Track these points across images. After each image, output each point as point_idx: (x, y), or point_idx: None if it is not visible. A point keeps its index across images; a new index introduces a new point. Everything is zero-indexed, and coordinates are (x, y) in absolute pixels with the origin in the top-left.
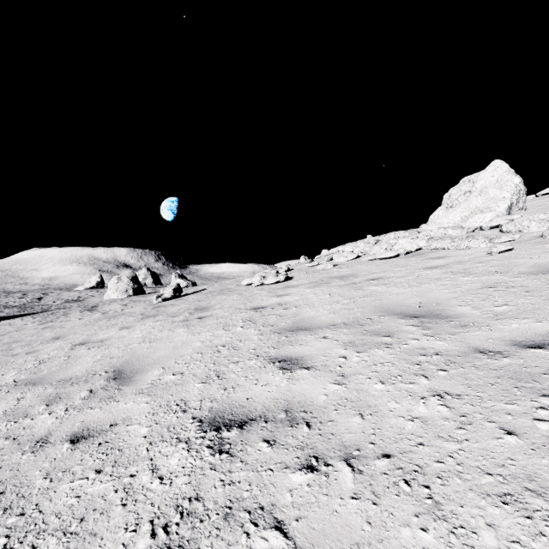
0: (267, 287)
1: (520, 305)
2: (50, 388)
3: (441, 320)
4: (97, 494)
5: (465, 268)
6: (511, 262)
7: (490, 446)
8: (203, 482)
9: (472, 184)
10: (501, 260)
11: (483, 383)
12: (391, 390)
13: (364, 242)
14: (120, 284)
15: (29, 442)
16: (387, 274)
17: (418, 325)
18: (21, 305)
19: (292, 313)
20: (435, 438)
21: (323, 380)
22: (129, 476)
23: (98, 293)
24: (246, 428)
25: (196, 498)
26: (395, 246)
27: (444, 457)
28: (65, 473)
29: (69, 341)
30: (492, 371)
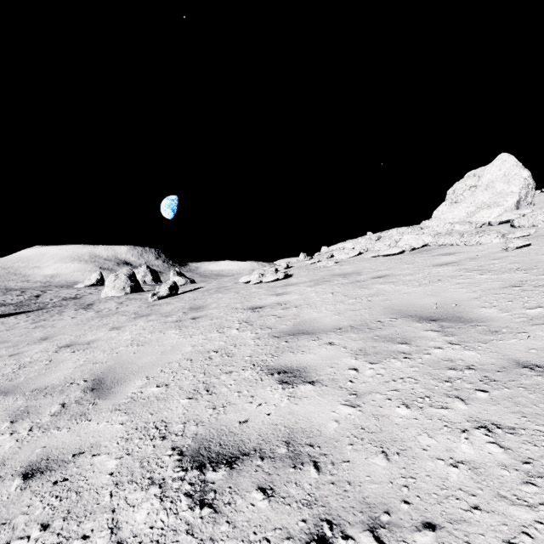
0: (265, 285)
1: None
2: (21, 399)
3: (465, 324)
4: None
5: (480, 264)
6: (532, 258)
7: None
8: None
9: (477, 178)
10: (519, 256)
11: (541, 411)
12: (420, 418)
13: (365, 238)
14: (117, 281)
15: None
16: (393, 271)
17: (438, 330)
18: (18, 303)
19: (292, 314)
20: (495, 499)
21: (332, 400)
22: (80, 538)
23: (96, 291)
24: (237, 467)
25: None
26: (399, 242)
27: (517, 534)
28: (3, 528)
29: (55, 343)
30: None
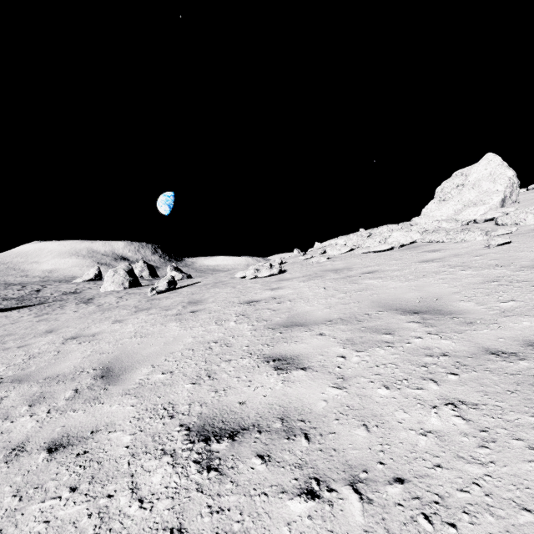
0: (260, 280)
1: (528, 301)
2: (35, 386)
3: (444, 316)
4: (68, 519)
5: (463, 261)
6: (511, 255)
7: (522, 471)
8: (188, 508)
9: (464, 177)
10: (500, 253)
11: (501, 390)
12: (397, 397)
13: (357, 235)
14: (116, 276)
15: (4, 449)
16: (382, 267)
17: (419, 322)
18: (20, 297)
19: (286, 307)
20: (454, 459)
21: (322, 383)
22: (105, 496)
23: (95, 286)
24: (238, 439)
25: (179, 530)
26: (388, 239)
27: (469, 485)
28: (37, 491)
29: (61, 335)
30: (509, 375)
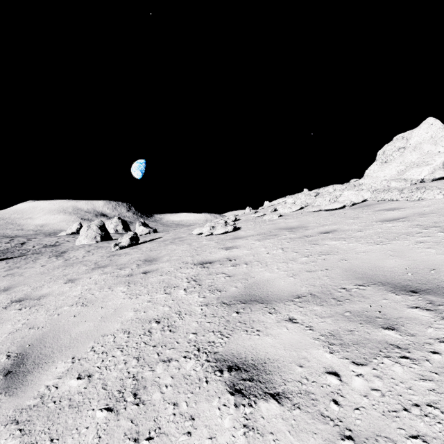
0: (216, 238)
1: None
2: None
3: None
4: None
5: (434, 221)
6: None
7: None
8: None
9: (406, 140)
10: None
11: None
12: None
13: (305, 194)
14: (89, 231)
15: None
16: (340, 226)
17: (428, 308)
18: (4, 250)
19: (242, 272)
20: None
21: None
22: None
23: (73, 239)
24: None
25: None
26: (339, 198)
27: None
28: None
29: (11, 295)
30: None
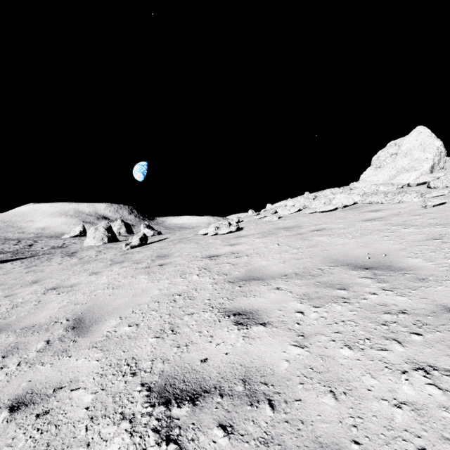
0: (220, 237)
1: None
2: (12, 336)
3: (395, 272)
4: None
5: (403, 220)
6: (448, 214)
7: None
8: None
9: (398, 147)
10: (437, 213)
11: None
12: (362, 359)
13: (304, 197)
14: (97, 233)
15: None
16: (329, 225)
17: (372, 277)
18: (14, 251)
19: (244, 262)
20: (440, 441)
21: (282, 340)
22: None
23: (79, 241)
24: (199, 404)
25: None
26: (333, 201)
27: None
28: None
29: (43, 286)
30: None
